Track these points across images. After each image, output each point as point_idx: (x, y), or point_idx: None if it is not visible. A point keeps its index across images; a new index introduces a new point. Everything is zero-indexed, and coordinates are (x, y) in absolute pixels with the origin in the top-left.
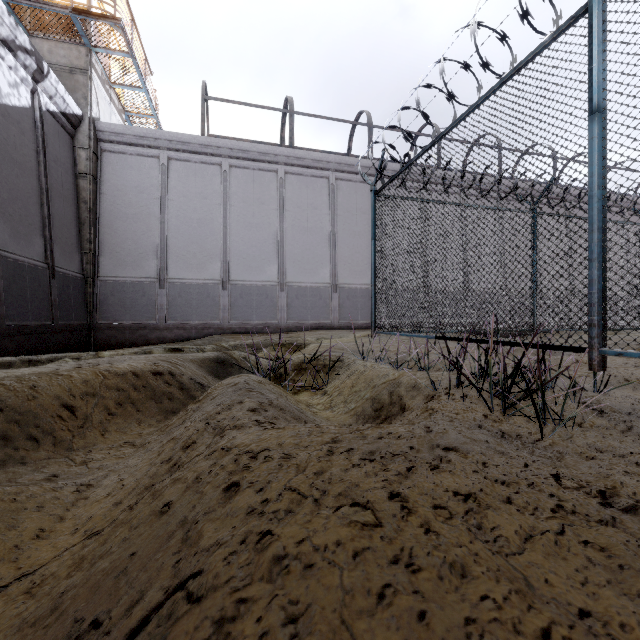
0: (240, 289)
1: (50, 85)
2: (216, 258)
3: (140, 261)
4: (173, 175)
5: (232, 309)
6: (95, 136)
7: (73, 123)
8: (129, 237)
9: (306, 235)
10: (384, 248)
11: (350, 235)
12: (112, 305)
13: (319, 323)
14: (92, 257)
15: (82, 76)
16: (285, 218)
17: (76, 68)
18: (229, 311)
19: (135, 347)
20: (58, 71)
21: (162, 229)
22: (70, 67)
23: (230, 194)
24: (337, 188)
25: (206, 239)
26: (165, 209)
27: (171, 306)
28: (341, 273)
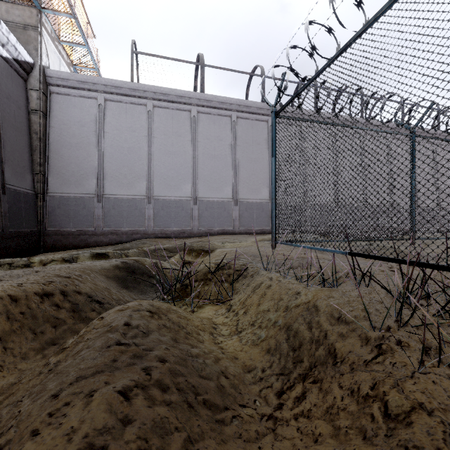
0: (161, 203)
1: (1, 34)
2: (142, 178)
3: (81, 180)
4: (108, 113)
5: (155, 218)
6: (45, 80)
7: (25, 69)
8: (73, 161)
9: (213, 161)
10: None
11: (248, 161)
12: (58, 215)
13: (224, 229)
14: (42, 177)
15: (33, 32)
16: (197, 147)
17: (28, 25)
18: (153, 220)
19: (77, 249)
20: (14, 27)
21: (99, 155)
22: (24, 24)
23: (154, 128)
24: (238, 124)
25: (134, 163)
26: (102, 139)
27: (106, 216)
28: (241, 190)
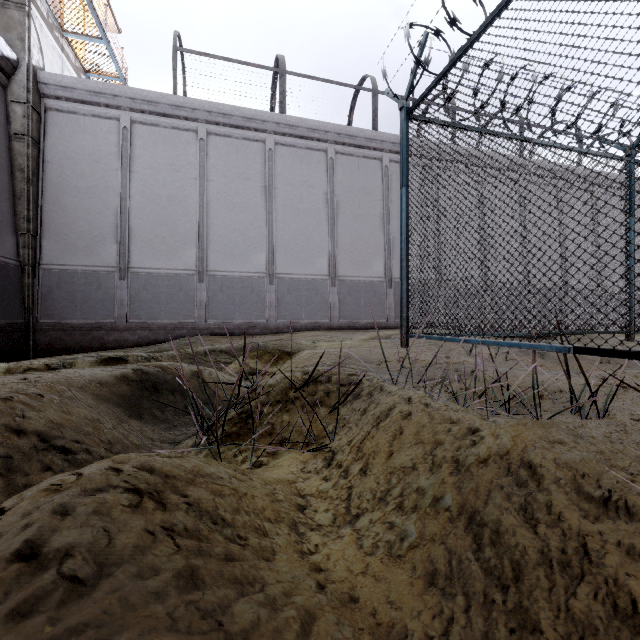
0: (220, 281)
1: None
2: (190, 243)
3: (95, 246)
4: (137, 142)
5: (210, 305)
6: (36, 89)
7: (4, 69)
8: (81, 216)
9: (300, 218)
10: (391, 235)
11: (352, 219)
12: (58, 300)
13: (315, 322)
14: (31, 240)
15: (17, 12)
16: (275, 197)
17: (10, 1)
18: (206, 308)
19: (87, 352)
20: None
21: (123, 207)
22: None
23: (208, 167)
24: (336, 163)
25: (178, 220)
26: (127, 183)
27: (134, 301)
28: (341, 263)
